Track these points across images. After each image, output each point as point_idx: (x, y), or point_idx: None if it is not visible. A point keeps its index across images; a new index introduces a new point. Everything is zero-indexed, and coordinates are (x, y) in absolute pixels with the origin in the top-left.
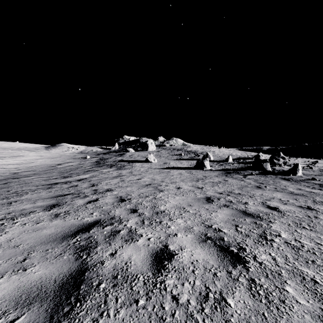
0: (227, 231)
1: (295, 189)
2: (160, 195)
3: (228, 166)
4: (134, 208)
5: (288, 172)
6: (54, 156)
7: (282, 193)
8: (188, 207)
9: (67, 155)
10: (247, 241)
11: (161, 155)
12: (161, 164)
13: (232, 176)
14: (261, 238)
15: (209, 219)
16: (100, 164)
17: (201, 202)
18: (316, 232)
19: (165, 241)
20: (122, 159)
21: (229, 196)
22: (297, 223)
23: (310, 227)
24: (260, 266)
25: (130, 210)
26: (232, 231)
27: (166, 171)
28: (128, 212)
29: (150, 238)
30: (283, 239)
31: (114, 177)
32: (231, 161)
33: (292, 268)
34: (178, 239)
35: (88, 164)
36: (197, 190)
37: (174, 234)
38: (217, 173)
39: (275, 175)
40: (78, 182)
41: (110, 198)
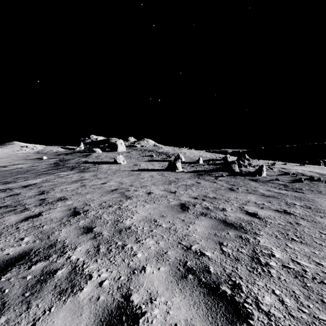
0: (211, 254)
1: (265, 190)
2: (126, 203)
3: (200, 167)
4: (89, 225)
5: (255, 173)
6: (0, 156)
7: (255, 195)
8: (160, 219)
9: (18, 155)
10: (239, 271)
11: (131, 156)
12: (131, 165)
13: (204, 178)
14: (254, 262)
15: (186, 235)
16: (59, 166)
17: (175, 210)
18: (308, 245)
19: (127, 285)
20: (87, 160)
21: (205, 201)
22: (283, 233)
23: (298, 238)
24: (270, 321)
25: (83, 229)
26: (218, 253)
27: (136, 173)
28: (80, 233)
29: (104, 281)
30: (280, 262)
31: (74, 182)
32: (202, 163)
33: (312, 319)
34: (146, 279)
35: (43, 166)
36: (169, 195)
37: (141, 268)
38: (189, 175)
39: (243, 177)
40: (22, 190)
41: (60, 211)
